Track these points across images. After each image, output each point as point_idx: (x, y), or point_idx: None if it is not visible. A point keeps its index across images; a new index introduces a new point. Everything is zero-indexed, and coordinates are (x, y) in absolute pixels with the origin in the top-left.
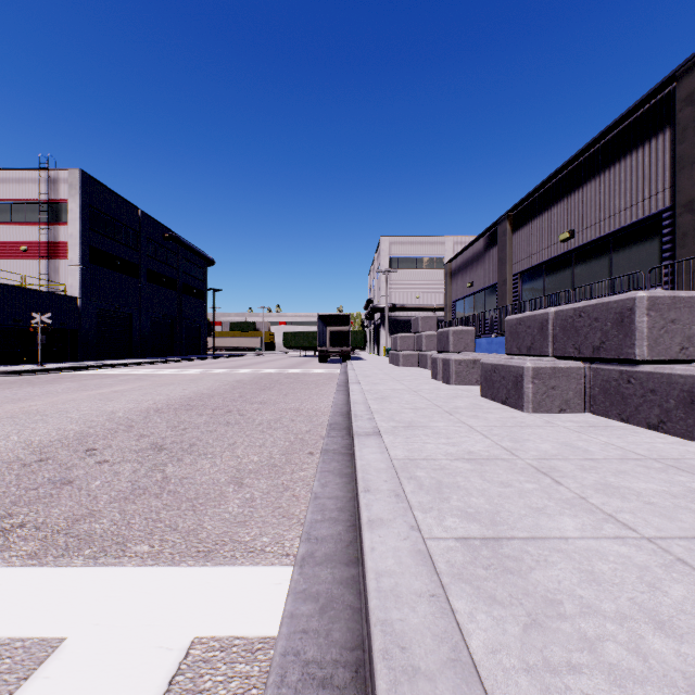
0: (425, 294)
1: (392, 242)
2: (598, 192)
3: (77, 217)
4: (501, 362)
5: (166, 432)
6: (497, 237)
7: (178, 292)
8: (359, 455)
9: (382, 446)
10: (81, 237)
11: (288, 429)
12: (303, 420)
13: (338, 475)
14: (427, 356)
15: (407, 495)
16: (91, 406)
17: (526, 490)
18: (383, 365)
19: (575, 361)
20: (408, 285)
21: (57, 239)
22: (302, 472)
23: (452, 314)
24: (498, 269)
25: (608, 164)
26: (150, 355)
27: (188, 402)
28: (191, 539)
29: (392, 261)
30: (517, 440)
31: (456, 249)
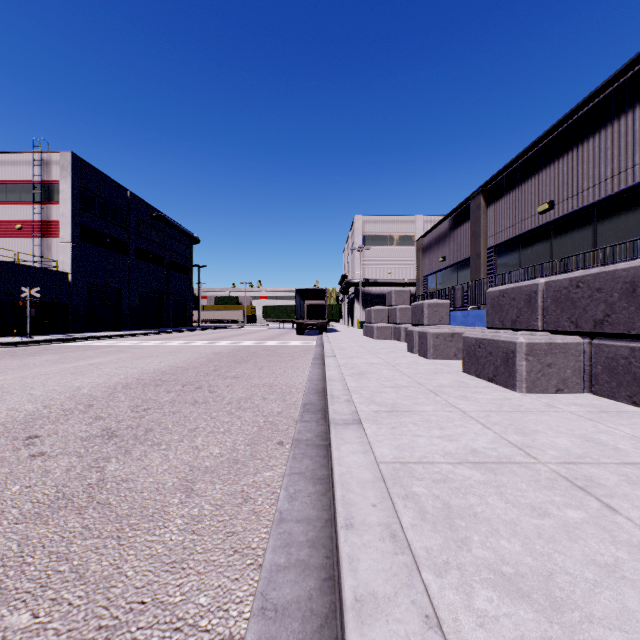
0: (396, 270)
1: (365, 221)
2: (581, 161)
3: (68, 197)
4: (487, 336)
5: (125, 414)
6: (471, 211)
7: (165, 268)
8: (337, 456)
9: (365, 442)
10: (72, 216)
11: (258, 410)
12: (275, 399)
13: (310, 479)
14: (401, 329)
15: (407, 534)
16: (60, 381)
17: (572, 523)
18: (358, 337)
19: (570, 335)
20: (381, 261)
21: (49, 218)
22: (268, 472)
23: (424, 288)
24: (472, 243)
25: (592, 131)
26: (138, 327)
27: (160, 376)
28: (97, 598)
29: (365, 238)
30: (524, 431)
31: (426, 227)
